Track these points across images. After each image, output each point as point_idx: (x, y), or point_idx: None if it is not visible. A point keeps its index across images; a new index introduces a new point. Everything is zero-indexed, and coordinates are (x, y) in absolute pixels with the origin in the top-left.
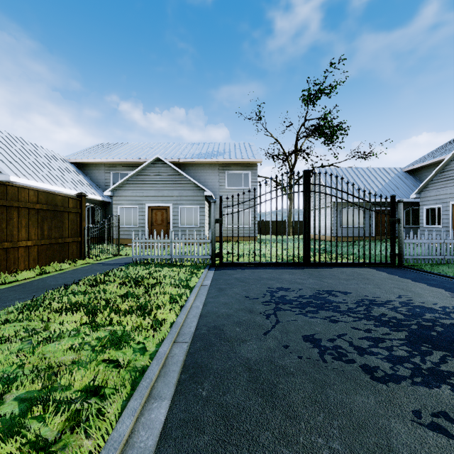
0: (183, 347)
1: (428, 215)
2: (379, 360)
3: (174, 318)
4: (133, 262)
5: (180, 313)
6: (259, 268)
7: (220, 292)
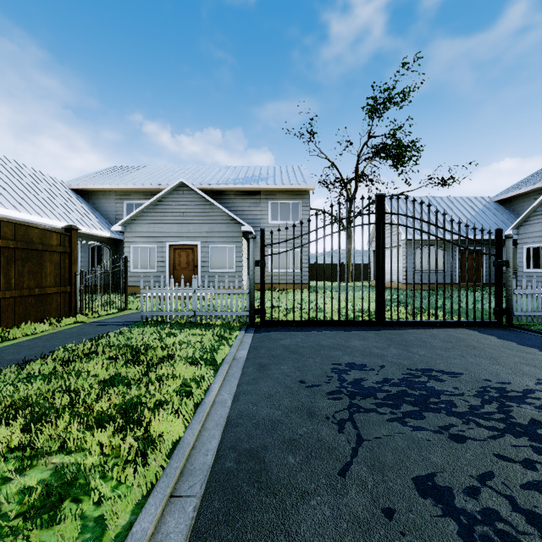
0: (185, 511)
1: (530, 256)
2: None
3: (180, 432)
4: (143, 321)
5: (192, 419)
6: (315, 329)
7: (261, 372)
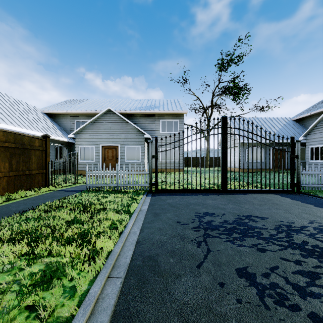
0: (116, 284)
1: (313, 152)
2: None
3: (111, 247)
4: (87, 189)
5: (118, 240)
6: (187, 194)
7: (156, 217)
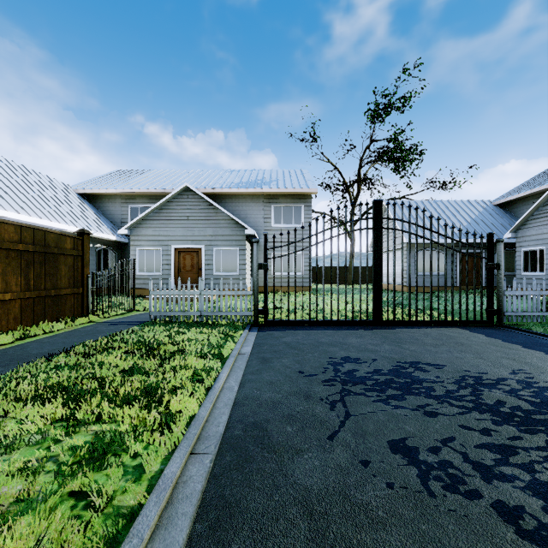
0: (204, 463)
1: (527, 259)
2: (519, 491)
3: (195, 409)
4: (151, 321)
5: (205, 400)
6: (315, 328)
7: (264, 365)
